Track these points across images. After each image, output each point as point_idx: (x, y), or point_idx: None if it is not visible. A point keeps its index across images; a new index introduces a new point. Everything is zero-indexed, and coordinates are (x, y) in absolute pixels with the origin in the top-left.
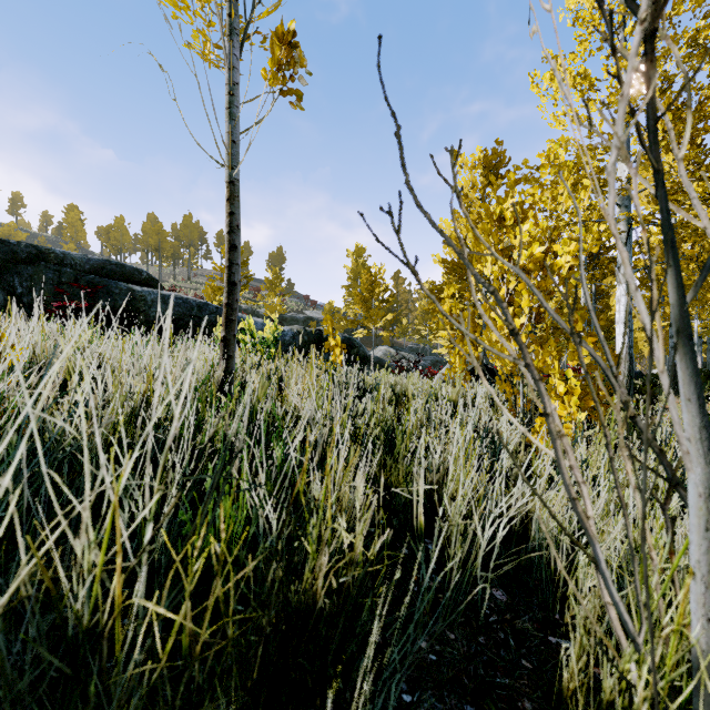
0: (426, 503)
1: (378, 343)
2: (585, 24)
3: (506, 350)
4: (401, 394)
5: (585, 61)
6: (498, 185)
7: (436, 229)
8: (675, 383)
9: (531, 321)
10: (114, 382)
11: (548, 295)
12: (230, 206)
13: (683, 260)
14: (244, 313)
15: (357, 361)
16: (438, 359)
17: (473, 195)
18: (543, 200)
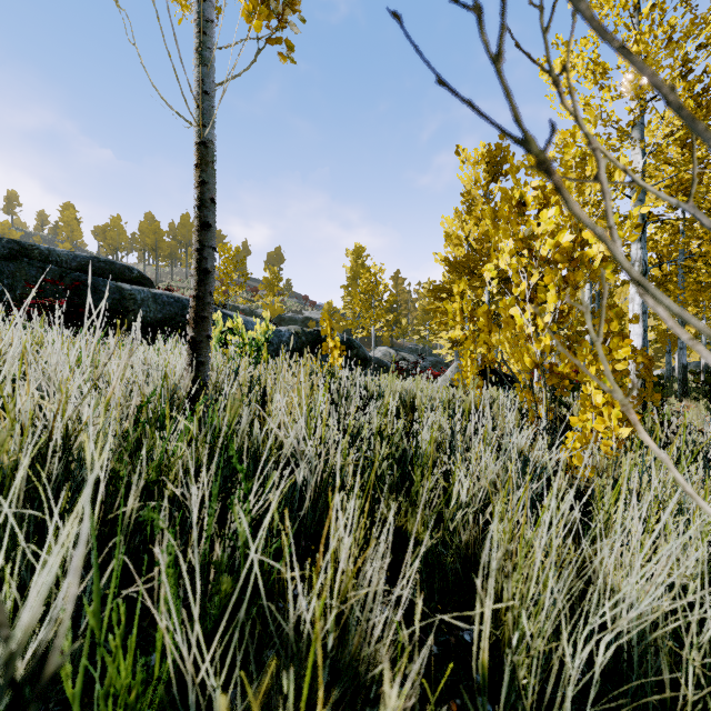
0: (460, 571)
1: (378, 343)
2: (598, 6)
3: (526, 352)
4: (408, 403)
5: (597, 47)
6: (517, 167)
7: (608, 41)
8: (683, 385)
9: (555, 320)
10: (7, 405)
11: (574, 291)
12: (201, 175)
13: (691, 258)
14: (242, 313)
15: (357, 362)
16: (438, 360)
17: (475, 192)
18: (567, 184)
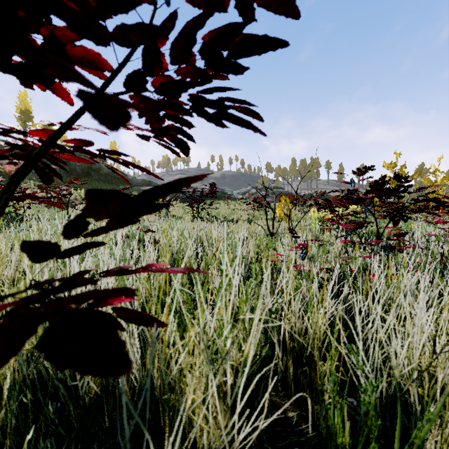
0: None
1: None
2: None
3: None
4: None
5: None
6: None
7: None
8: None
9: None
10: None
11: None
12: None
13: None
14: None
15: None
16: None
17: None
18: None
